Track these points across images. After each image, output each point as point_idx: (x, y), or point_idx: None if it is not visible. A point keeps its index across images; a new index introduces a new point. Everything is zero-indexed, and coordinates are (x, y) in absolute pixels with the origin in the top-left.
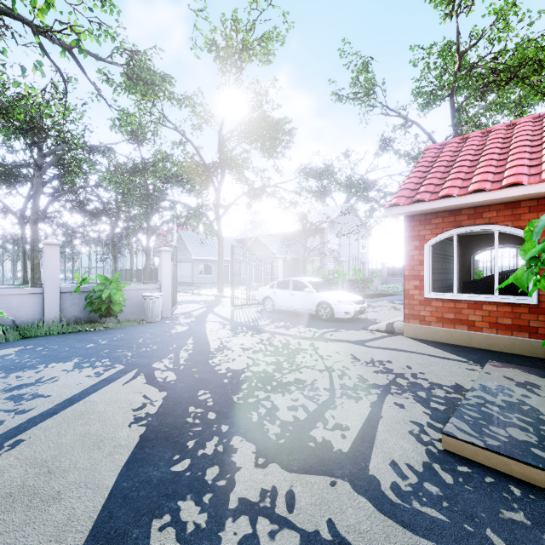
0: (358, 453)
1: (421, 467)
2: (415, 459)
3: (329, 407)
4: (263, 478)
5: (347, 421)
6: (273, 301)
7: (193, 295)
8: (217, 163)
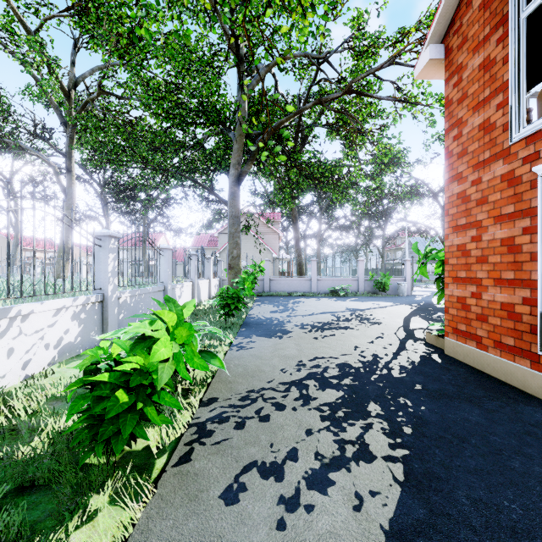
0: None
1: None
2: None
3: None
4: (443, 315)
5: None
6: None
7: (422, 288)
8: (442, 190)
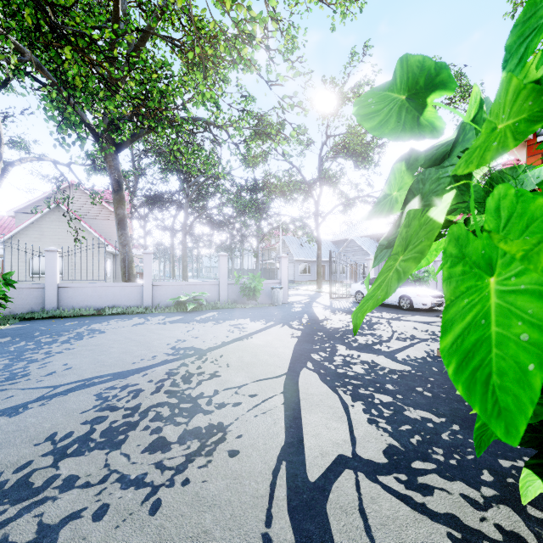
0: (392, 352)
1: (420, 357)
2: (419, 356)
3: (385, 342)
4: (349, 352)
5: (393, 346)
6: (363, 295)
7: (297, 290)
8: (317, 181)
